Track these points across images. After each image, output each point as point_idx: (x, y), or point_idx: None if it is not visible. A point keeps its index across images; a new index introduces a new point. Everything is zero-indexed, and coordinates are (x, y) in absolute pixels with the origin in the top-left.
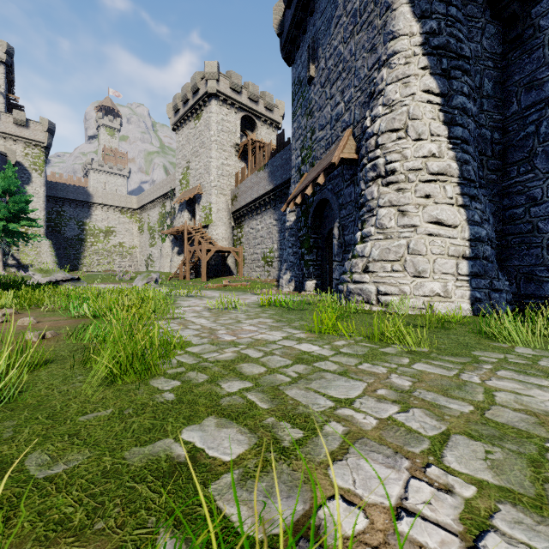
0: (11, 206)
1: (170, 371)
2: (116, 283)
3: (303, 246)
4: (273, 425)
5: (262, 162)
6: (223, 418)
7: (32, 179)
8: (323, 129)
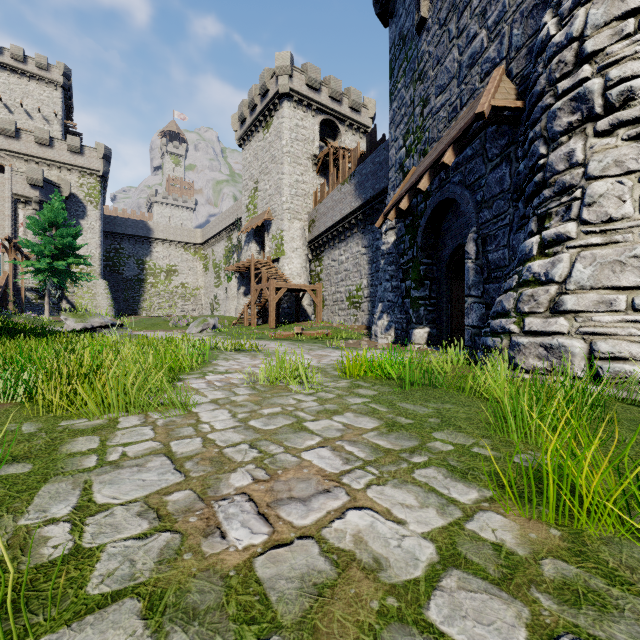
0: (57, 241)
1: None
2: (168, 330)
3: (407, 277)
4: None
5: (346, 173)
6: None
7: (87, 213)
8: (444, 91)
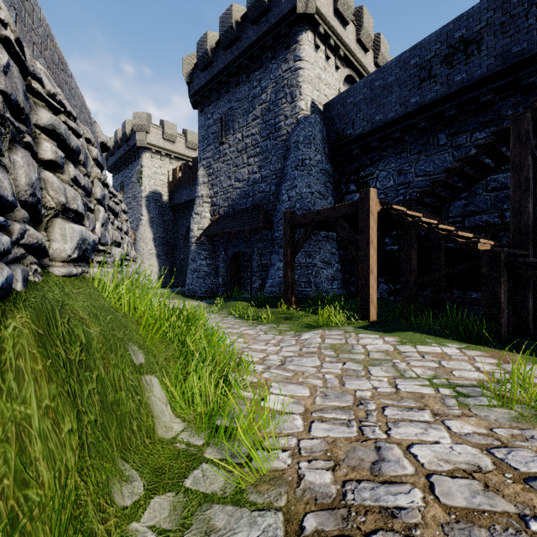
0: None
1: None
2: None
3: None
4: None
5: None
6: None
7: None
8: None
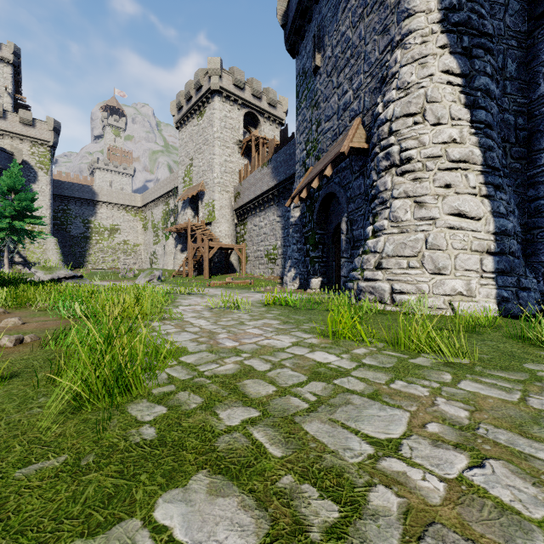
0: (16, 204)
1: (156, 391)
2: (119, 280)
3: (308, 242)
4: (291, 492)
5: (265, 158)
6: (219, 475)
7: (38, 178)
8: (330, 120)
